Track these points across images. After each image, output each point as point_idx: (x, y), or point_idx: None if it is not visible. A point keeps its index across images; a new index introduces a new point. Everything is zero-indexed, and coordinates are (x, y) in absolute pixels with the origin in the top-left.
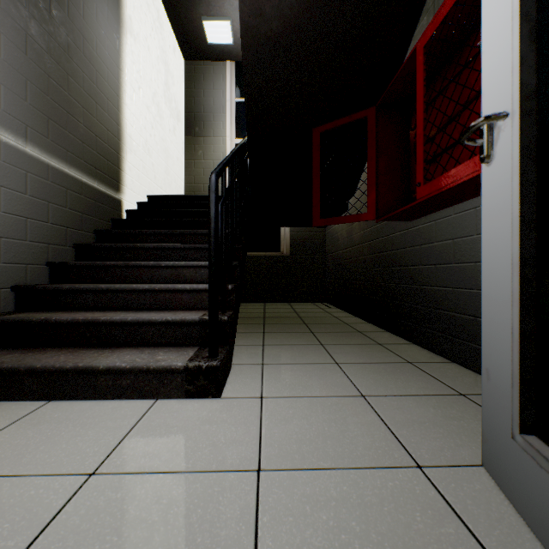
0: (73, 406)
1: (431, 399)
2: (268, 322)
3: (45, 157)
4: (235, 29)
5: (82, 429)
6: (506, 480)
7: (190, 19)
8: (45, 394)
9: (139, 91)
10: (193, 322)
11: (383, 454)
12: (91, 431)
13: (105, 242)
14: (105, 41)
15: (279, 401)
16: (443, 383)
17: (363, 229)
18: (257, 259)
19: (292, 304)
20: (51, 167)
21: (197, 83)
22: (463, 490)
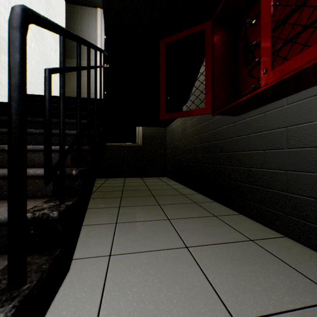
0: None
1: None
2: (124, 195)
3: None
4: None
5: None
6: None
7: None
8: None
9: None
10: (6, 222)
11: None
12: None
13: None
14: None
15: None
16: (305, 276)
17: (194, 126)
18: (120, 148)
19: (144, 179)
20: None
21: (76, 21)
22: None
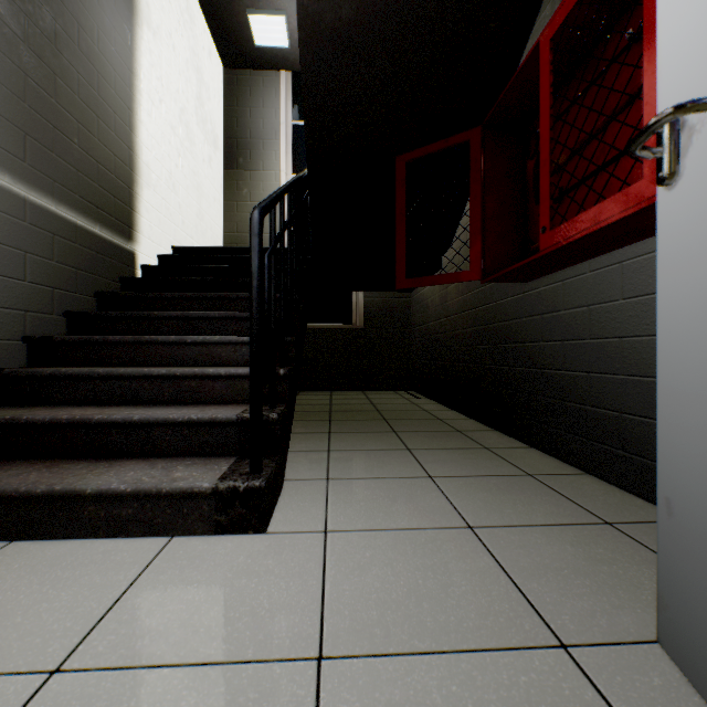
0: (45, 549)
1: (566, 531)
2: (335, 417)
3: (21, 188)
4: (292, 27)
5: (53, 589)
6: (706, 676)
7: (232, 12)
8: (4, 531)
9: (160, 105)
10: (228, 421)
11: (508, 624)
12: (65, 593)
13: (111, 309)
14: (112, 33)
15: (350, 538)
16: (580, 506)
17: (462, 293)
18: (321, 333)
19: (367, 393)
20: (29, 203)
21: (241, 99)
22: (636, 687)
